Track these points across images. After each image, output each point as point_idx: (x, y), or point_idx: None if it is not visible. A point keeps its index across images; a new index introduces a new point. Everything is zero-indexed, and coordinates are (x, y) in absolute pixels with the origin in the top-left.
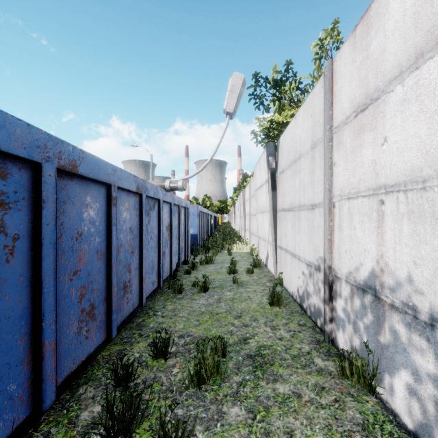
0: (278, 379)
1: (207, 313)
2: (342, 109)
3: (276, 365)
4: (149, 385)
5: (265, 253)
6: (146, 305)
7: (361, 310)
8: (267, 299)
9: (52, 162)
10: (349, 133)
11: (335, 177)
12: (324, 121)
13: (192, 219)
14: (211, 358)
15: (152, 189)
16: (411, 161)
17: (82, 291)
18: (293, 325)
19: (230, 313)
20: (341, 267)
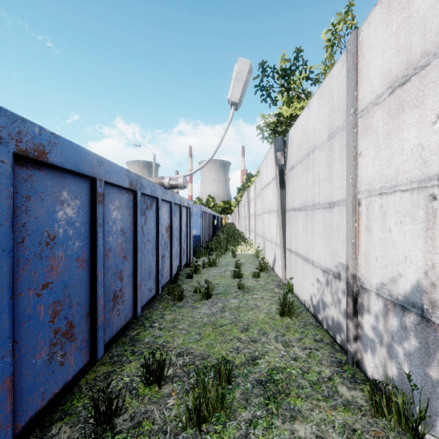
0: (296, 416)
1: (209, 324)
2: (371, 88)
3: (293, 396)
4: (138, 423)
5: (272, 256)
6: (142, 314)
7: (400, 332)
8: (277, 309)
9: (6, 145)
10: (381, 115)
11: (360, 169)
12: (347, 104)
13: (195, 219)
14: (213, 389)
15: (149, 186)
16: None
17: (55, 308)
18: (308, 341)
19: (236, 324)
20: (370, 277)
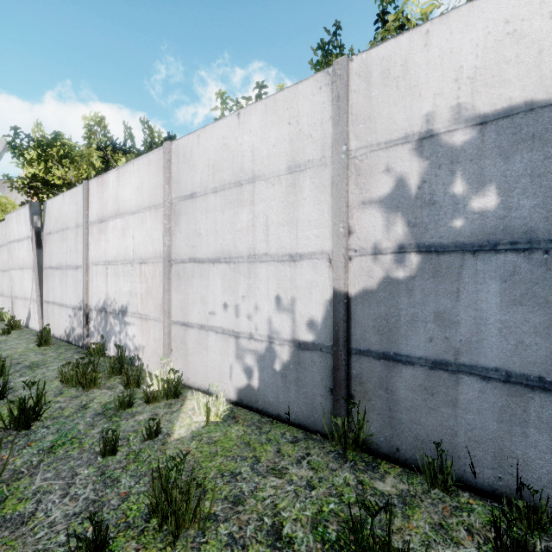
0: (49, 367)
1: None
2: (93, 215)
3: (48, 364)
4: None
5: (26, 313)
6: None
7: (101, 321)
8: (36, 341)
9: None
10: (96, 230)
11: (90, 251)
12: (84, 215)
13: None
14: None
15: None
16: (115, 253)
17: None
18: (61, 350)
19: None
20: (93, 303)
